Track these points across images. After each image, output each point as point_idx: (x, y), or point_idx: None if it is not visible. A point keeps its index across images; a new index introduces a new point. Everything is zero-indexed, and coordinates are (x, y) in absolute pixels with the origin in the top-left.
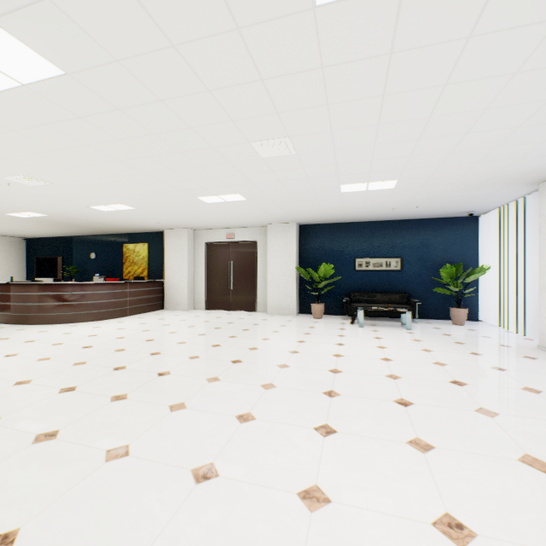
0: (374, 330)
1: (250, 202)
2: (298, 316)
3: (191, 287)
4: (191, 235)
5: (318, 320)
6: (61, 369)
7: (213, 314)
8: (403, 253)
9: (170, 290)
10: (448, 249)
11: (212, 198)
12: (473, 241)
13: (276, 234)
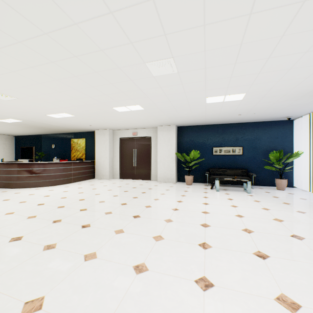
0: (227, 193)
1: (146, 111)
2: (176, 183)
3: (111, 165)
4: (111, 133)
5: (189, 186)
6: (18, 222)
7: (124, 181)
8: (244, 144)
9: (98, 167)
10: (273, 141)
11: (121, 108)
12: (290, 135)
13: (163, 132)
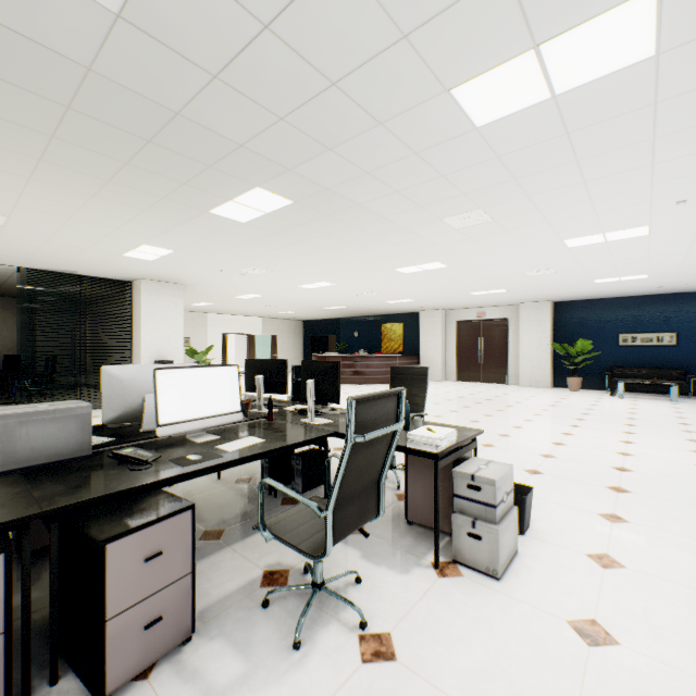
0: (634, 400)
1: (510, 292)
2: (552, 388)
3: (443, 361)
4: (443, 315)
5: (574, 392)
6: None
7: (467, 384)
8: (679, 328)
9: (424, 363)
10: None
11: (480, 292)
12: None
13: (529, 312)
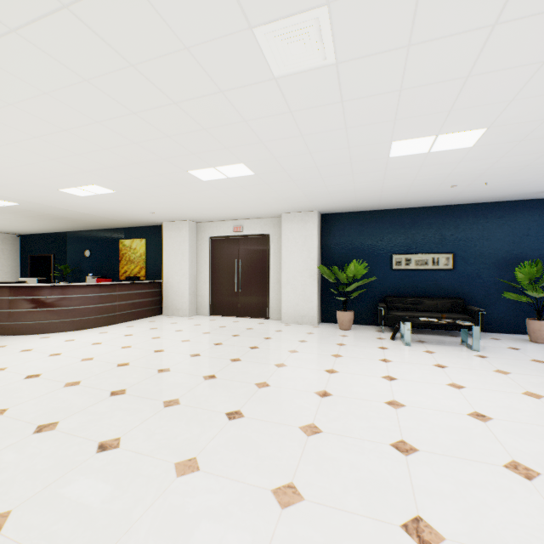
0: (428, 351)
1: (259, 179)
2: (319, 325)
3: (193, 289)
4: (193, 229)
5: (346, 332)
6: None
7: (217, 322)
8: (456, 248)
9: (168, 292)
10: (518, 242)
11: (207, 172)
12: None
13: (293, 225)
